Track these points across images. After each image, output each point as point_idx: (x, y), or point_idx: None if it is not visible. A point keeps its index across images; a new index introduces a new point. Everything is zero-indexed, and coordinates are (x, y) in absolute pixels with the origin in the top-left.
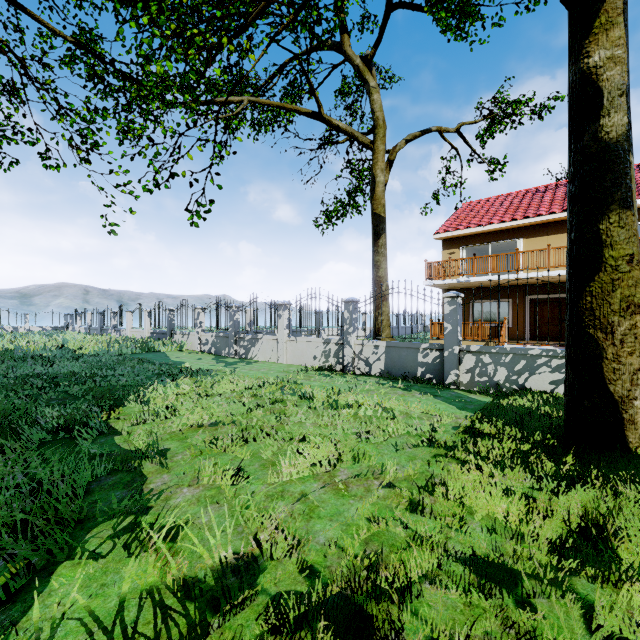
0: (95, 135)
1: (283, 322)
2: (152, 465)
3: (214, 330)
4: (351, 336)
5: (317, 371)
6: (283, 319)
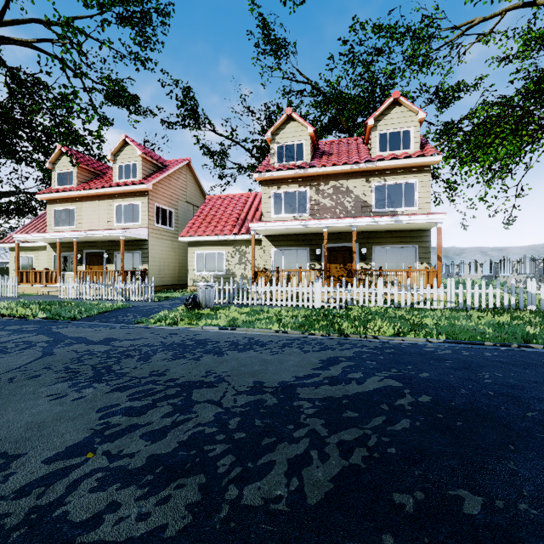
0: (457, 188)
1: None
2: None
3: None
4: None
5: None
6: None
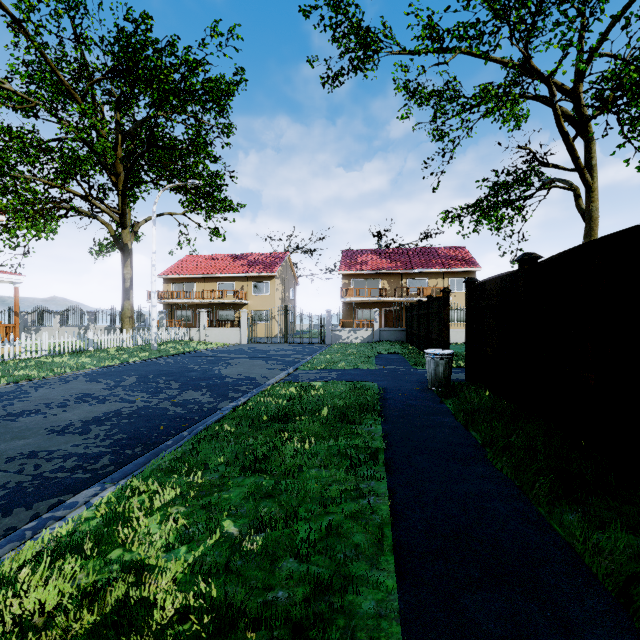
0: None
1: (57, 320)
2: None
3: None
4: (91, 326)
5: None
6: (57, 319)
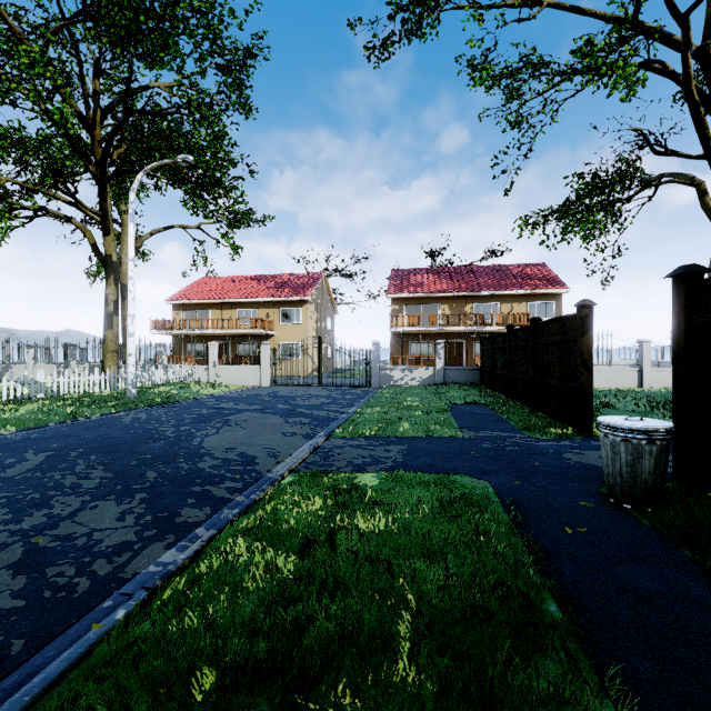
0: None
1: (30, 356)
2: None
3: None
4: (72, 363)
5: None
6: (30, 354)
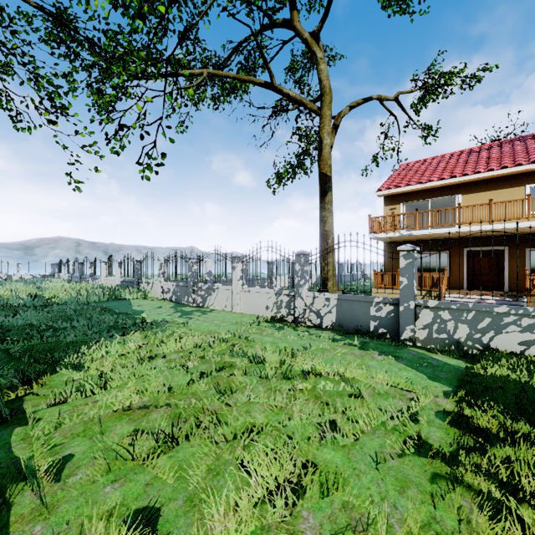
0: (61, 98)
1: (237, 273)
2: (31, 497)
3: (179, 278)
4: (302, 288)
5: (269, 323)
6: (237, 271)
